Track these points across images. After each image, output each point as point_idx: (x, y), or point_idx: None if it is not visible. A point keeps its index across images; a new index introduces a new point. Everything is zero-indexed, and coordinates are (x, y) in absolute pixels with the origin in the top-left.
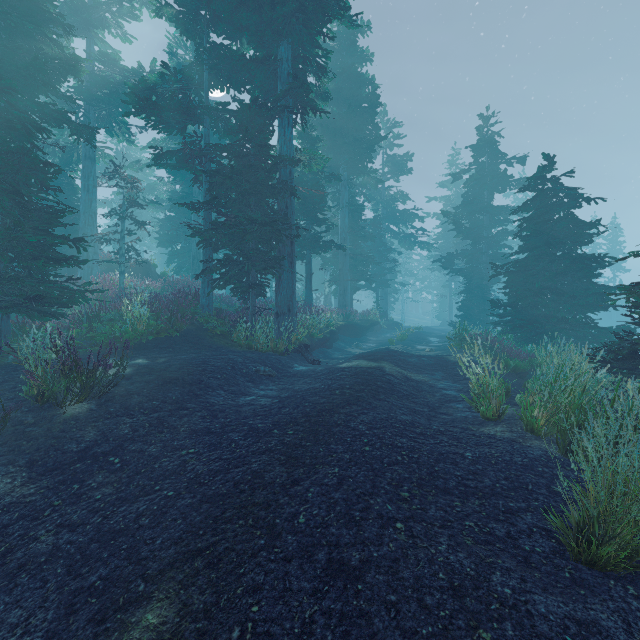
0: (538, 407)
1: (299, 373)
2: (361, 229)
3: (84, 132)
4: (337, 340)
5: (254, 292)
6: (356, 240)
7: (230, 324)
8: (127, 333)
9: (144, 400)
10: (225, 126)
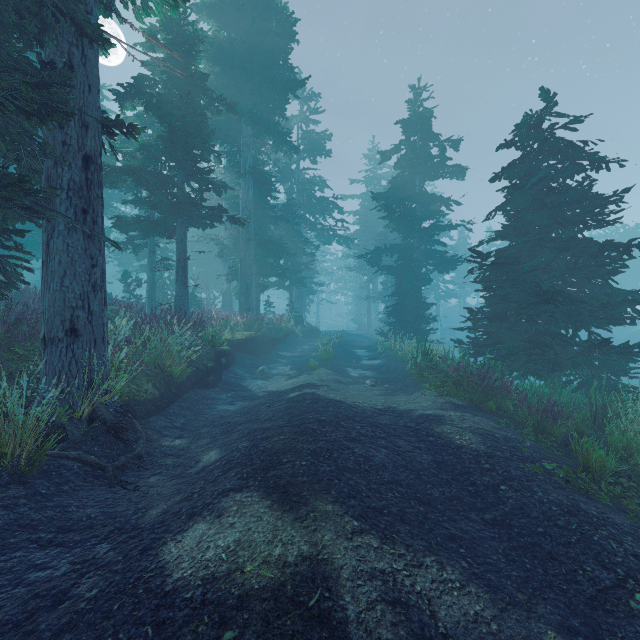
0: None
1: None
2: (271, 208)
3: None
4: (232, 364)
5: None
6: (264, 222)
7: None
8: None
9: None
10: None
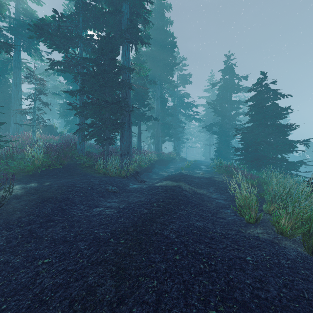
0: (284, 217)
1: (132, 189)
2: (166, 110)
3: (4, 46)
4: (154, 168)
5: (108, 142)
6: (164, 116)
7: (94, 160)
8: (28, 166)
9: (23, 215)
10: (92, 49)
